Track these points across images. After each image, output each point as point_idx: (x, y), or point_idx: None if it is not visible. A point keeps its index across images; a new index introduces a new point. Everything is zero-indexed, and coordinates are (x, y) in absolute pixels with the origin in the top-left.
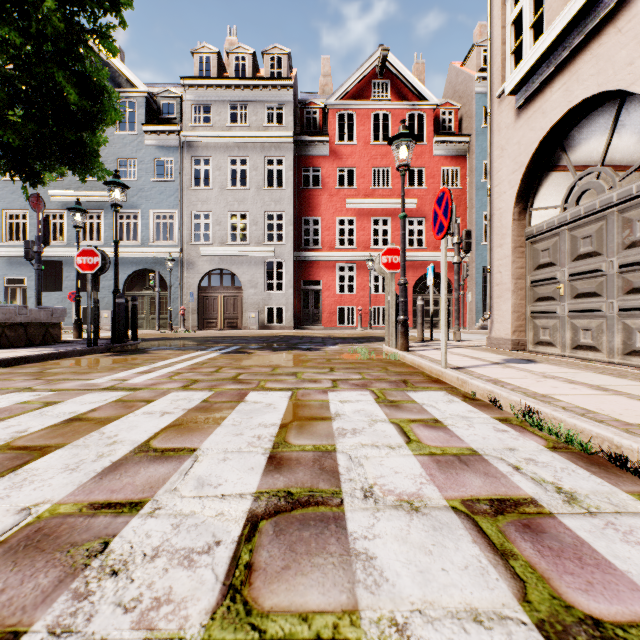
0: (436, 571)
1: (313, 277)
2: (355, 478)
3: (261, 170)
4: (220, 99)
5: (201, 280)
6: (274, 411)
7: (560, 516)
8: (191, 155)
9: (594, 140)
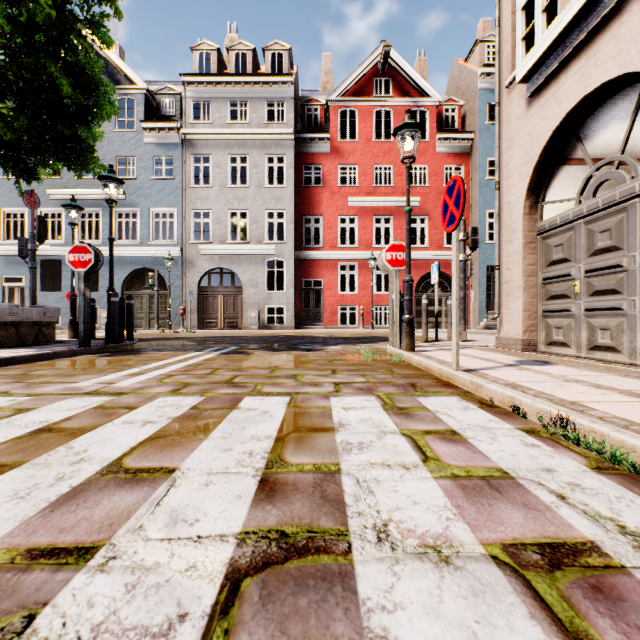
0: None
1: (314, 276)
2: (365, 511)
3: (261, 168)
4: (220, 96)
5: (201, 279)
6: (270, 420)
7: (637, 572)
8: (191, 153)
9: (613, 127)
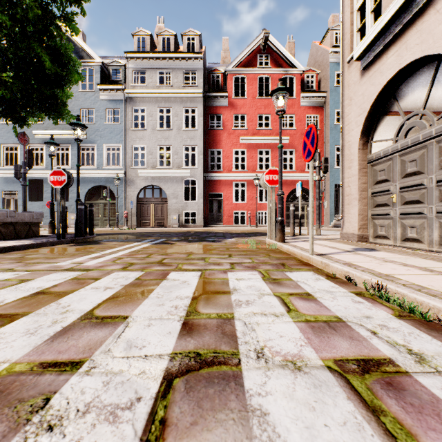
0: (320, 427)
1: (217, 191)
2: (249, 341)
3: (180, 116)
4: (152, 67)
5: (139, 193)
6: (188, 286)
7: (415, 375)
8: (132, 106)
9: (418, 91)
